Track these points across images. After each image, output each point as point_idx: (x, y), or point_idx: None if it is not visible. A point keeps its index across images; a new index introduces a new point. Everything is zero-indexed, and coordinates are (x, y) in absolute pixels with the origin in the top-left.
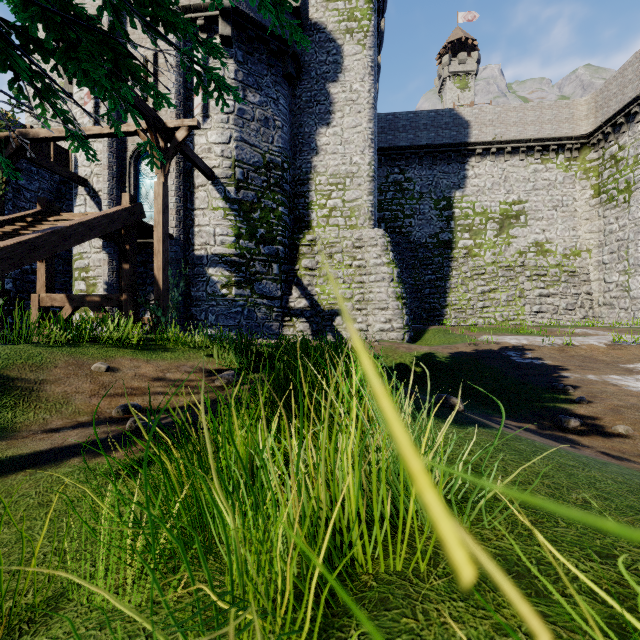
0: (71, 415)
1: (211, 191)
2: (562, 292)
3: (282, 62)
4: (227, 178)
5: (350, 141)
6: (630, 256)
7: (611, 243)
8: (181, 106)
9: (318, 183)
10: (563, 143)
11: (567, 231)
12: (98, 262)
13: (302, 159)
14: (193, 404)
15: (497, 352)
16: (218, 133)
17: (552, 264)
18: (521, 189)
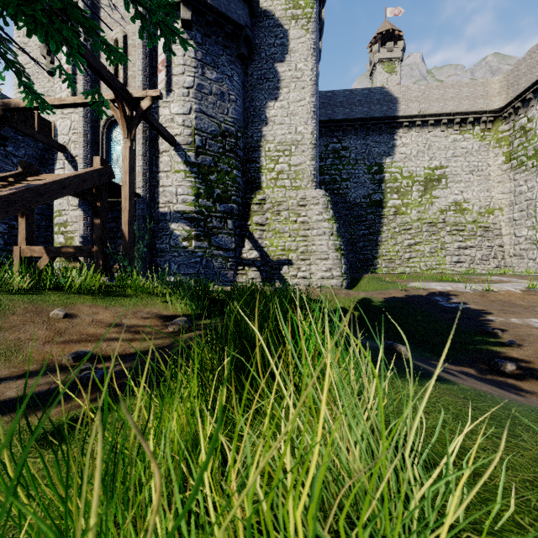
0: (20, 363)
1: (174, 156)
2: (478, 245)
3: (236, 44)
4: (188, 144)
5: (295, 113)
6: (537, 213)
7: (521, 202)
8: (147, 81)
9: (267, 150)
10: (479, 116)
11: (482, 192)
12: (75, 218)
13: (253, 129)
14: (145, 351)
15: (426, 297)
16: (180, 105)
17: (469, 221)
18: (442, 156)
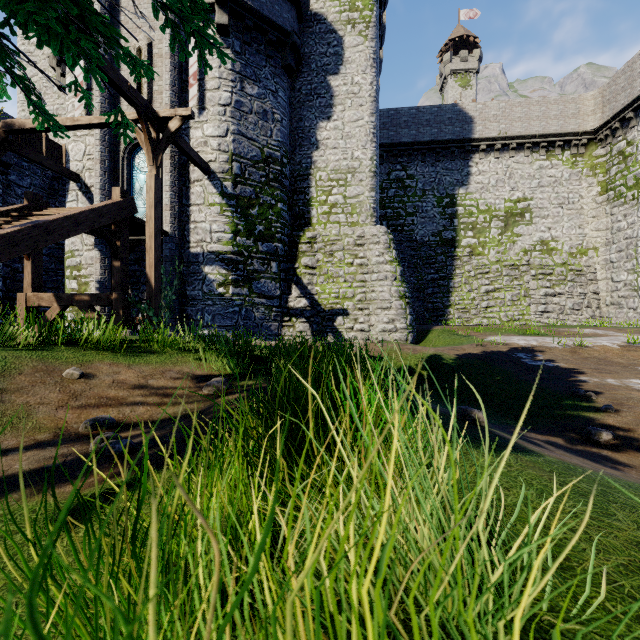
0: (29, 432)
1: (207, 186)
2: (568, 291)
3: (281, 53)
4: (224, 173)
5: (351, 135)
6: (639, 254)
7: (619, 241)
8: (176, 98)
9: (318, 179)
10: (569, 139)
11: (573, 229)
12: (90, 260)
13: (302, 154)
14: (175, 417)
15: (506, 354)
16: (214, 126)
17: (558, 263)
18: (526, 186)
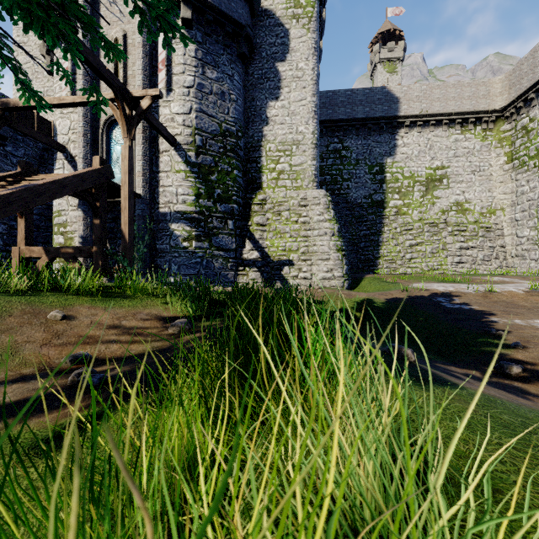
0: (16, 367)
1: (174, 156)
2: (479, 245)
3: (236, 43)
4: (188, 144)
5: (296, 113)
6: None
7: (523, 203)
8: (147, 81)
9: (268, 150)
10: (480, 116)
11: (484, 192)
12: (75, 218)
13: (254, 129)
14: (144, 353)
15: (428, 298)
16: (180, 105)
17: (471, 221)
18: (444, 156)
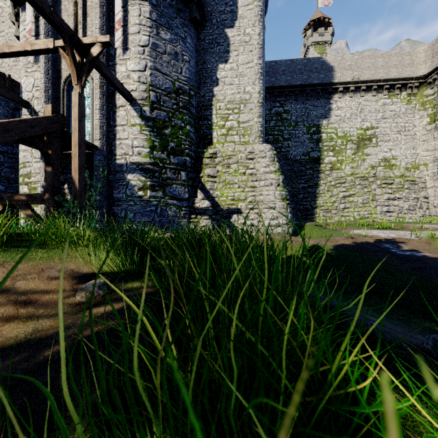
0: None
1: (130, 110)
2: (405, 196)
3: (189, 8)
4: (143, 100)
5: (244, 74)
6: None
7: None
8: None
9: (218, 108)
10: (406, 82)
11: (408, 150)
12: (38, 170)
13: (205, 89)
14: (9, 346)
15: (374, 244)
16: (135, 62)
17: (397, 175)
18: (373, 118)
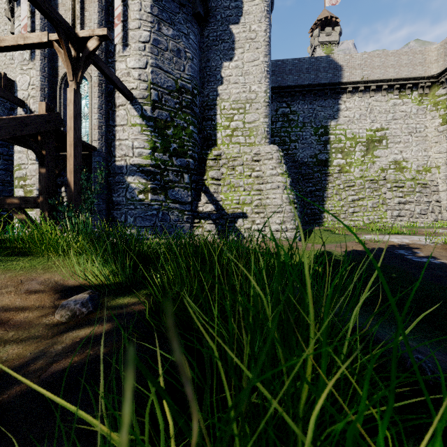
0: None
1: (130, 110)
2: (416, 200)
3: (192, 3)
4: (144, 98)
5: (249, 73)
6: None
7: None
8: None
9: (223, 108)
10: (417, 82)
11: (420, 152)
12: (34, 172)
13: (209, 88)
14: None
15: (388, 250)
16: (136, 59)
17: (408, 178)
18: (383, 119)
